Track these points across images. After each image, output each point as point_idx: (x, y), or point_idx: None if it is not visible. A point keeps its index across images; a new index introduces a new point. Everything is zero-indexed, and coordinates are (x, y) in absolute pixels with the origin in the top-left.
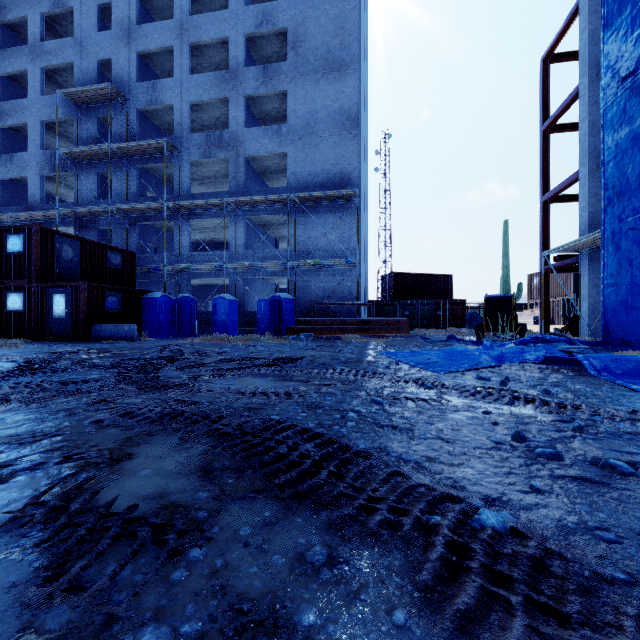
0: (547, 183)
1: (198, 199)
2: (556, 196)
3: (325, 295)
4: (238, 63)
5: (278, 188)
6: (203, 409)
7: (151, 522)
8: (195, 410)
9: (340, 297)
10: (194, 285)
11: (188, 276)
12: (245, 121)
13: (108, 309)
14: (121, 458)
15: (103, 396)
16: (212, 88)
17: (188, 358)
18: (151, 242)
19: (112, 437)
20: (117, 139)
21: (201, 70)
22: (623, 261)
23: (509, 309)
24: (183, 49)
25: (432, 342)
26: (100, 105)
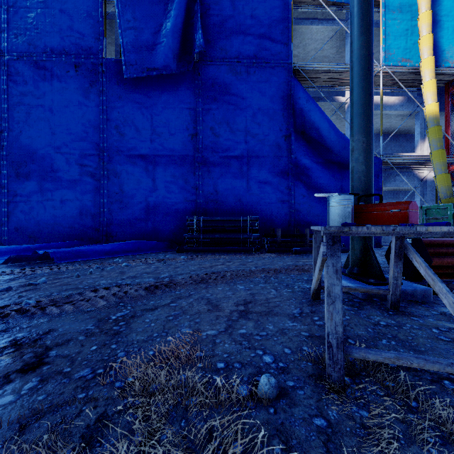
0: None
1: None
2: None
3: None
4: None
5: None
6: None
7: None
8: None
9: None
10: None
11: None
12: None
13: None
14: None
15: None
16: None
17: None
18: None
19: None
20: None
21: None
22: None
23: None
24: None
25: None
26: None
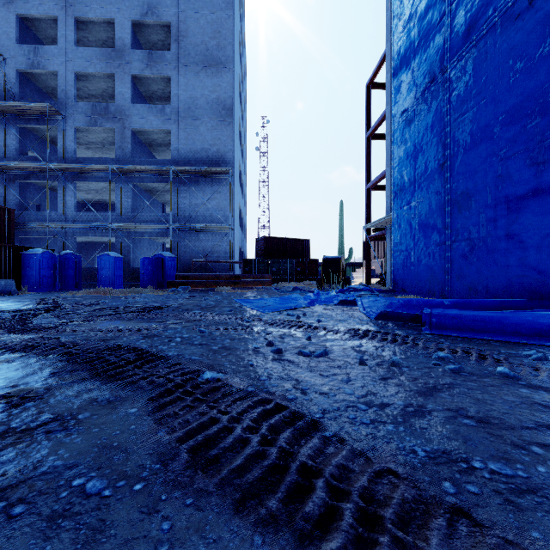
0: (370, 175)
1: (83, 163)
2: (375, 185)
3: (204, 254)
4: (124, 44)
5: (162, 160)
6: (63, 341)
7: (4, 395)
8: (56, 342)
9: (217, 256)
10: (81, 242)
11: (73, 234)
12: (131, 97)
13: None
14: None
15: None
16: (98, 62)
17: (65, 308)
18: (33, 200)
19: None
20: None
21: (87, 43)
22: (402, 235)
23: (338, 267)
24: (68, 21)
25: (282, 292)
26: None
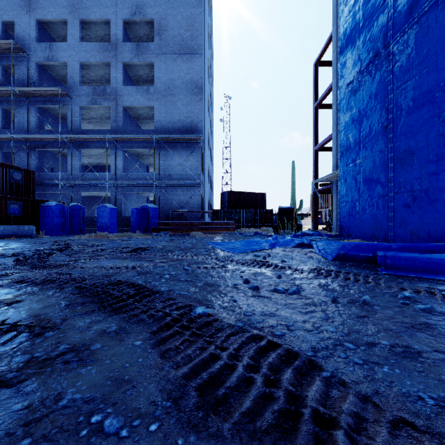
0: (317, 139)
1: (86, 134)
2: (322, 147)
3: (180, 205)
4: (117, 39)
5: (147, 130)
6: (74, 277)
7: (27, 325)
8: (68, 277)
9: (191, 207)
10: (84, 196)
11: (78, 190)
12: (123, 81)
13: (10, 214)
14: (13, 302)
15: (3, 273)
16: (97, 54)
17: (74, 249)
18: (48, 163)
19: (8, 293)
20: (19, 83)
21: (89, 39)
22: (348, 188)
23: (292, 215)
24: (74, 22)
25: (245, 236)
26: (4, 56)
